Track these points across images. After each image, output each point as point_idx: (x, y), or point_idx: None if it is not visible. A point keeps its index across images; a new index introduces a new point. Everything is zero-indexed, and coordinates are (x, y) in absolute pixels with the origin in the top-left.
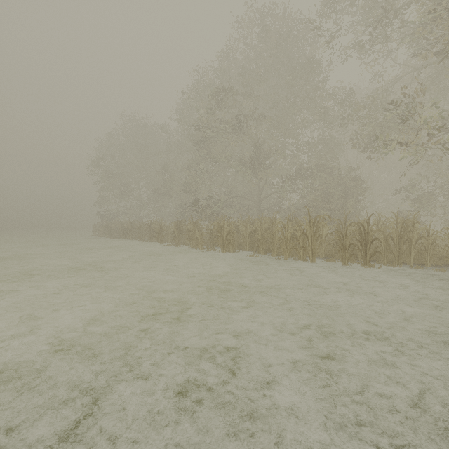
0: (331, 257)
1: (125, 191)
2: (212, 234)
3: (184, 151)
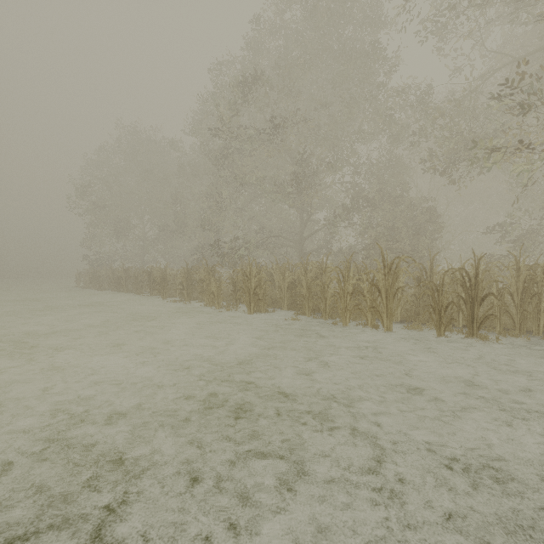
0: (410, 320)
1: (123, 228)
2: (236, 286)
3: (202, 174)
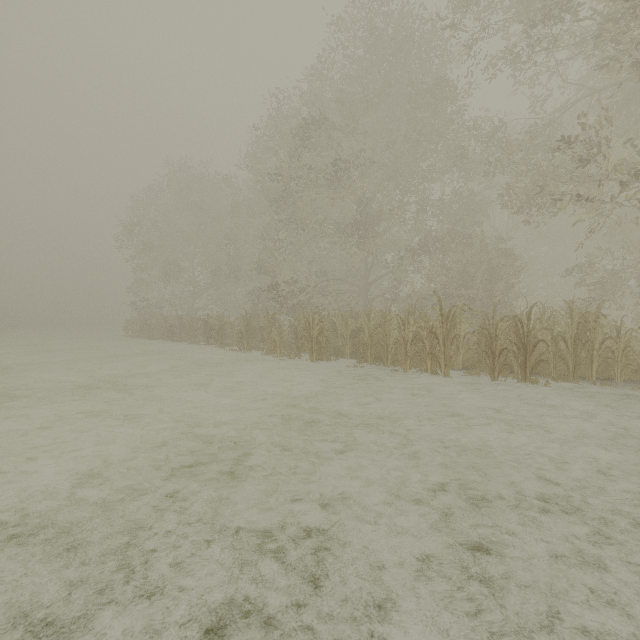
0: (472, 367)
1: (172, 272)
2: (297, 334)
3: (258, 213)
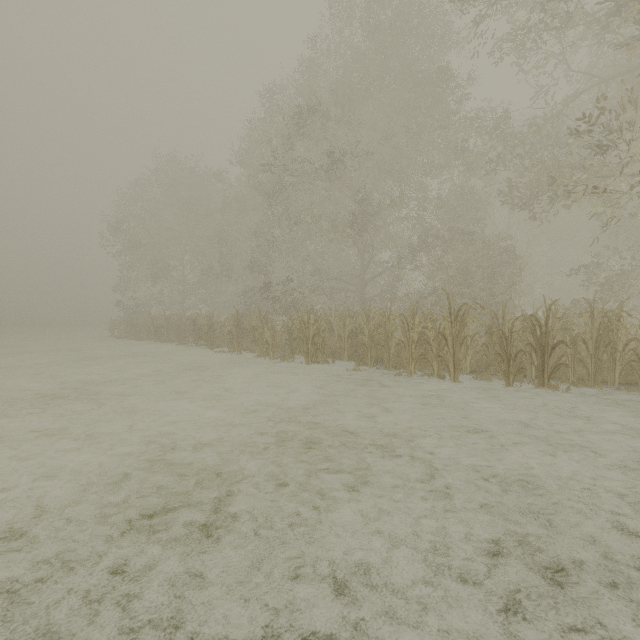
0: (481, 371)
1: (161, 270)
2: (291, 335)
3: (250, 209)
